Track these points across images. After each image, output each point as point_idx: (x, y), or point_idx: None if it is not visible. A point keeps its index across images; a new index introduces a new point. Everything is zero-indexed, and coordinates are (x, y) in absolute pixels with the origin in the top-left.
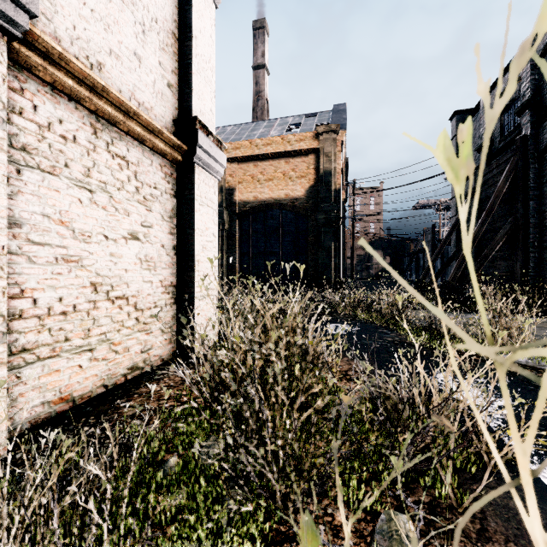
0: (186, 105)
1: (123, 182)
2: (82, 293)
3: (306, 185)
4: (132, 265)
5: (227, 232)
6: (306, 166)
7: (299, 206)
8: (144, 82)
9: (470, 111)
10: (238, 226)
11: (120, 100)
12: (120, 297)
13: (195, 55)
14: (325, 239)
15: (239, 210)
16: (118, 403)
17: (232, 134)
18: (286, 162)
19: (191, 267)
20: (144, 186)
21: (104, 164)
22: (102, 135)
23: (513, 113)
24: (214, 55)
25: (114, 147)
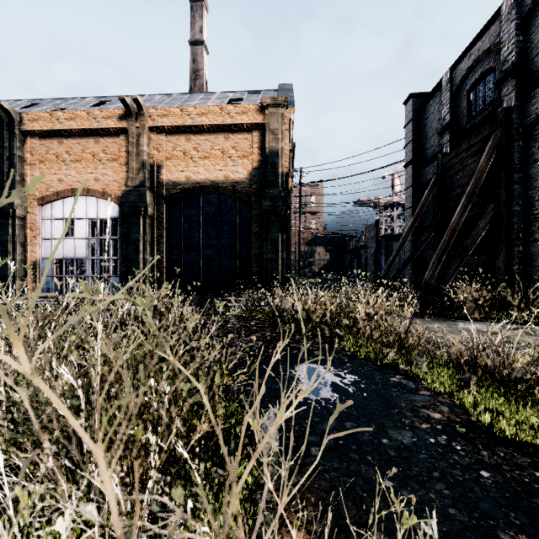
0: None
1: None
2: None
3: (249, 166)
4: None
5: (152, 218)
6: (249, 144)
7: (241, 191)
8: None
9: (425, 95)
10: (166, 211)
11: None
12: None
13: None
14: (271, 230)
15: (167, 192)
16: None
17: (161, 103)
18: (226, 138)
19: None
20: None
21: None
22: None
23: (483, 88)
24: None
25: None
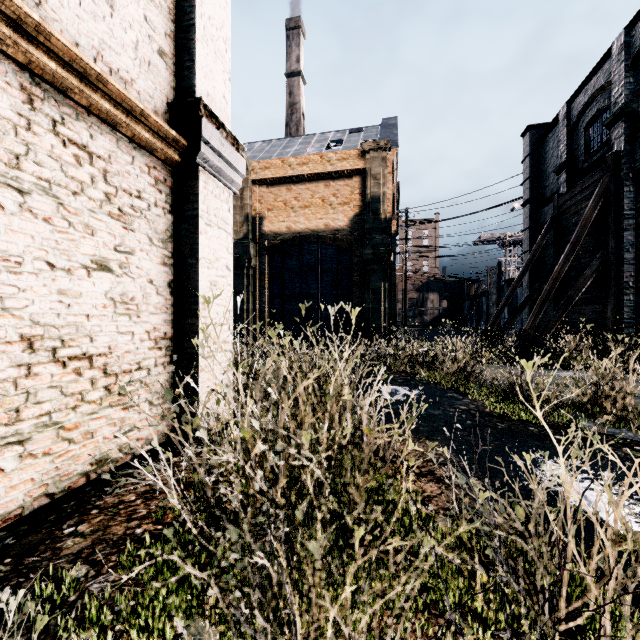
0: (187, 84)
1: (82, 183)
2: (4, 353)
3: (350, 213)
4: (99, 308)
5: (254, 269)
6: (350, 190)
7: (341, 239)
8: (118, 40)
9: (546, 126)
10: (268, 262)
11: (70, 52)
12: (76, 356)
13: (199, 15)
14: (372, 279)
15: (269, 243)
16: (61, 528)
17: (261, 152)
18: (326, 186)
19: (193, 312)
20: (120, 193)
21: (47, 152)
22: (44, 107)
23: (600, 126)
24: (228, 23)
25: (67, 128)
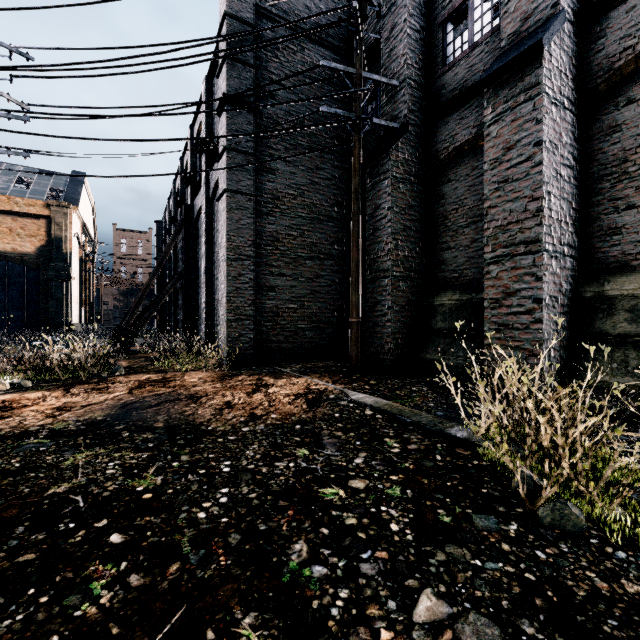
0: None
1: None
2: None
3: (37, 243)
4: None
5: None
6: (37, 227)
7: (29, 261)
8: None
9: None
10: None
11: None
12: None
13: None
14: (56, 292)
15: None
16: None
17: None
18: (14, 220)
19: None
20: None
21: None
22: None
23: None
24: None
25: None
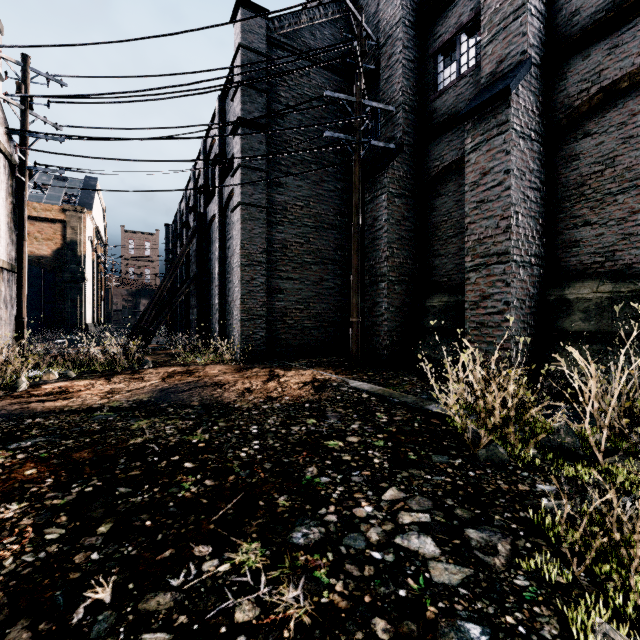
0: None
1: None
2: None
3: (53, 247)
4: None
5: None
6: (53, 231)
7: (46, 263)
8: None
9: None
10: None
11: None
12: None
13: None
14: (71, 293)
15: None
16: None
17: None
18: (32, 224)
19: None
20: None
21: None
22: None
23: None
24: None
25: None
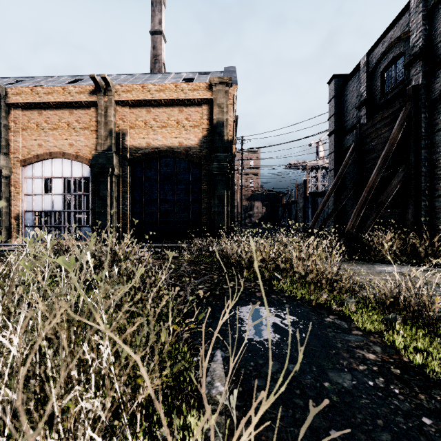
0: None
1: None
2: None
3: (199, 134)
4: None
5: (118, 177)
6: (199, 116)
7: (193, 155)
8: None
9: (346, 76)
10: (130, 172)
11: None
12: None
13: None
14: (218, 188)
15: (131, 156)
16: None
17: (126, 81)
18: (180, 111)
19: None
20: None
21: None
22: None
23: (395, 70)
24: None
25: None
